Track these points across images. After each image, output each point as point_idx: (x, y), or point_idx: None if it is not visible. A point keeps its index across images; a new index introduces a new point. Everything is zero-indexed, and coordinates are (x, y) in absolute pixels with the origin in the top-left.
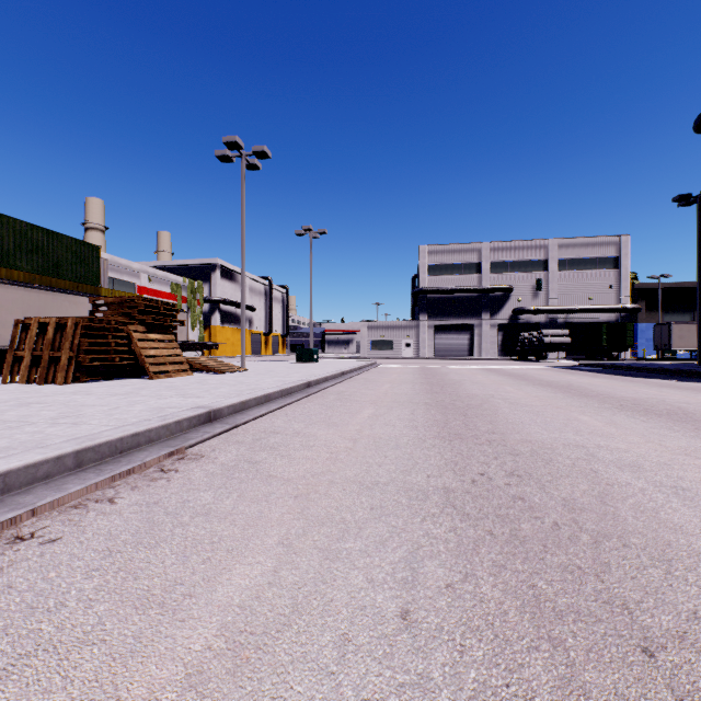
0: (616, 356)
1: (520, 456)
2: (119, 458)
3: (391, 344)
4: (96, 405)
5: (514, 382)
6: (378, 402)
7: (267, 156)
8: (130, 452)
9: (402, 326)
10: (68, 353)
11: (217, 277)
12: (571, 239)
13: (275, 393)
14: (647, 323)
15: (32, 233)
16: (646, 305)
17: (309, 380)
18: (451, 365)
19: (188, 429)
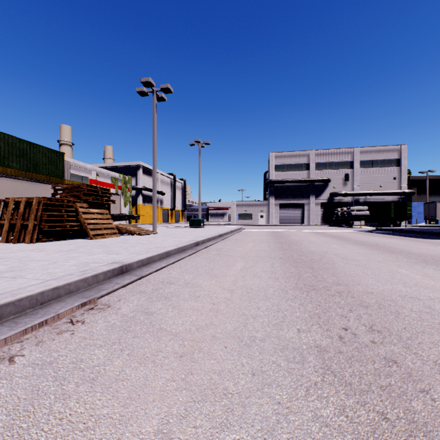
0: (399, 223)
1: (370, 308)
2: (38, 309)
3: (251, 216)
4: (41, 260)
5: (337, 242)
6: (246, 257)
7: (170, 91)
8: (50, 303)
9: (258, 204)
10: (33, 222)
11: (140, 173)
12: (368, 147)
13: (173, 250)
14: (418, 202)
15: (19, 144)
16: (417, 190)
17: (197, 240)
18: (291, 229)
19: (104, 281)
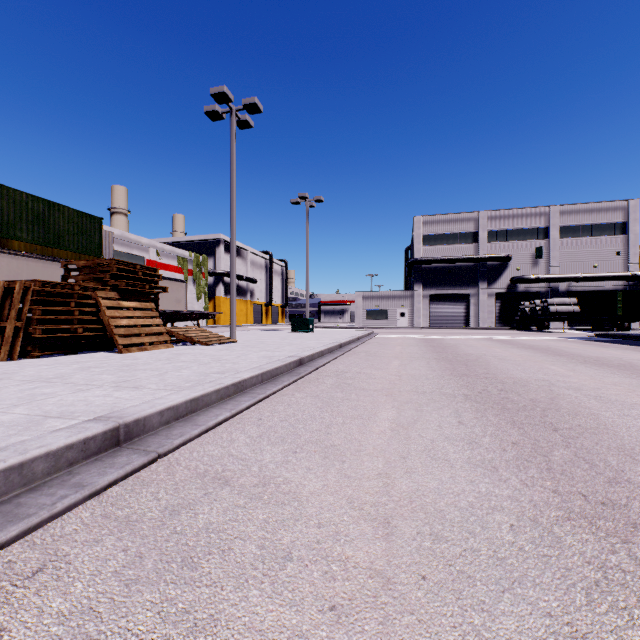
0: (627, 326)
1: None
2: None
3: (386, 314)
4: None
5: (551, 359)
6: (395, 393)
7: (259, 109)
8: None
9: (397, 296)
10: (13, 323)
11: (221, 252)
12: (573, 205)
13: (252, 379)
14: None
15: (32, 204)
16: None
17: (301, 356)
18: (452, 335)
19: (52, 475)
